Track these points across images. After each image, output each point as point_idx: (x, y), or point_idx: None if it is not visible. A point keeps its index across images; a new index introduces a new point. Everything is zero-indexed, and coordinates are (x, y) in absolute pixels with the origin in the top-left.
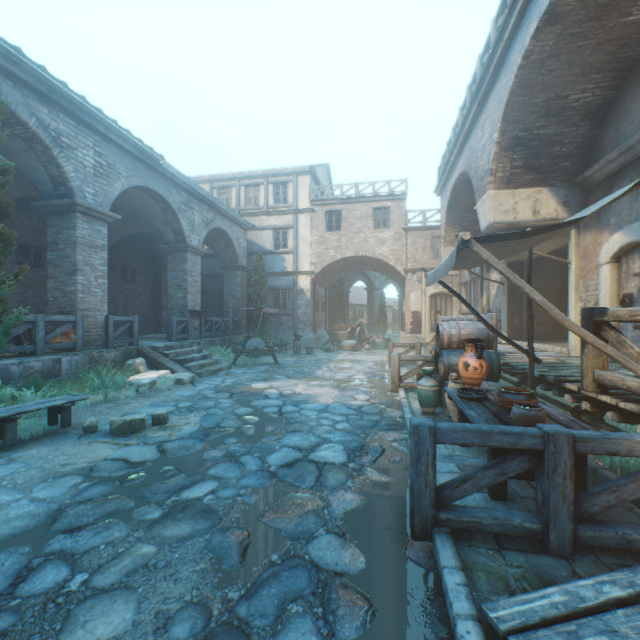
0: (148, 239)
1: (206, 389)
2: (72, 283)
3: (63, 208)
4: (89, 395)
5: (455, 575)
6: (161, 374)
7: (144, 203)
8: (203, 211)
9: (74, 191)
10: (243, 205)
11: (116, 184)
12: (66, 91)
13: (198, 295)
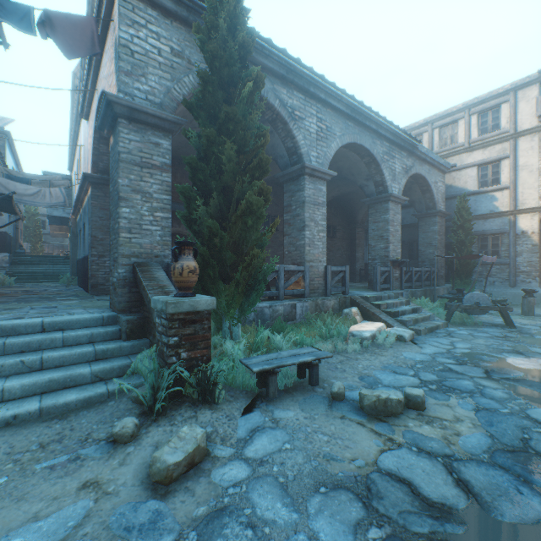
0: (345, 200)
1: (439, 355)
2: (301, 238)
3: (294, 174)
4: (319, 342)
5: None
6: (378, 327)
7: (349, 162)
8: (402, 158)
9: (302, 157)
10: (436, 148)
11: (331, 145)
12: (298, 68)
13: (397, 245)
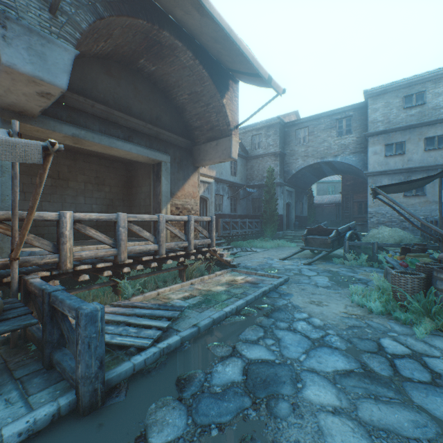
0: None
1: None
2: None
3: None
4: None
5: (136, 358)
6: None
7: None
8: None
9: None
10: None
11: None
12: None
13: None
